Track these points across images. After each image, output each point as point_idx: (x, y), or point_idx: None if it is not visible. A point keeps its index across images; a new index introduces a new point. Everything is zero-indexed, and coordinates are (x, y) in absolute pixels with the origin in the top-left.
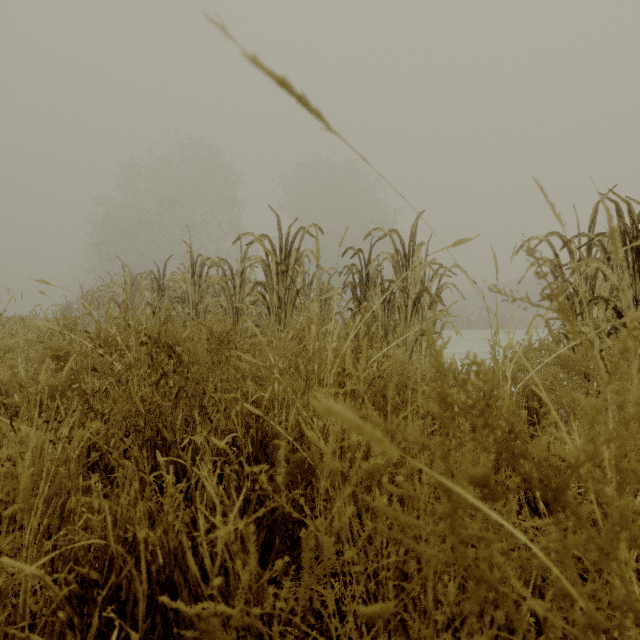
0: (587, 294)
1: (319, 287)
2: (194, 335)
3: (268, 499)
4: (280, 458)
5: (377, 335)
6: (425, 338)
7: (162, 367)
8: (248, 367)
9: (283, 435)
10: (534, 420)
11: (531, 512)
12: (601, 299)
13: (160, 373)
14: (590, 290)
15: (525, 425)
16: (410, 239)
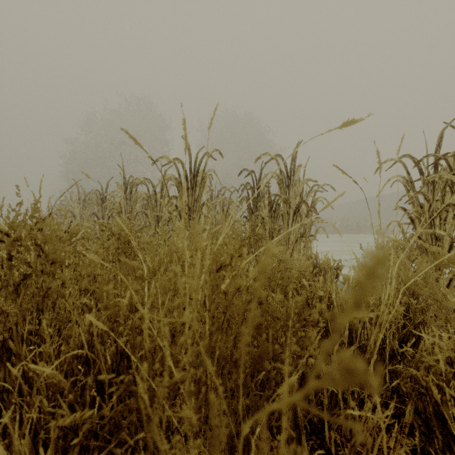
0: (439, 202)
1: (222, 201)
2: (85, 234)
3: (97, 452)
4: (115, 395)
5: (265, 237)
6: (303, 239)
7: (31, 266)
8: (138, 265)
9: (147, 345)
10: (410, 316)
11: (415, 415)
12: (453, 206)
13: (23, 273)
14: (441, 199)
15: (401, 321)
16: (291, 162)
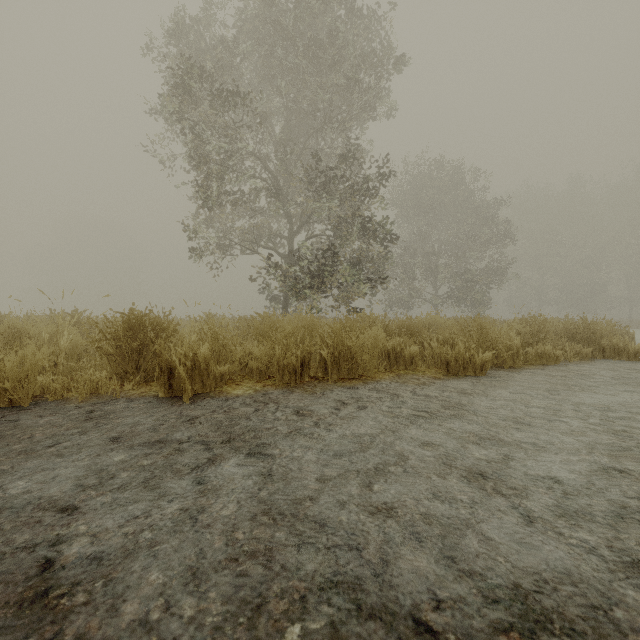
0: None
1: None
2: None
3: None
4: None
5: None
6: None
7: None
8: None
9: None
10: None
11: None
12: None
13: None
14: None
15: None
16: None
